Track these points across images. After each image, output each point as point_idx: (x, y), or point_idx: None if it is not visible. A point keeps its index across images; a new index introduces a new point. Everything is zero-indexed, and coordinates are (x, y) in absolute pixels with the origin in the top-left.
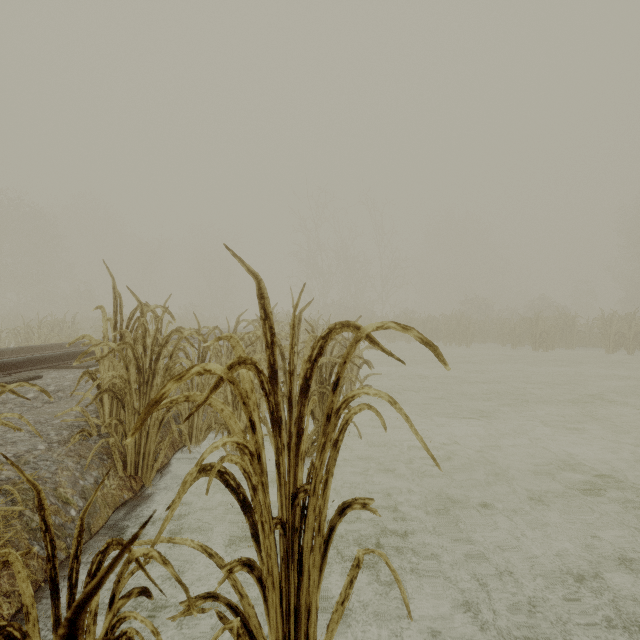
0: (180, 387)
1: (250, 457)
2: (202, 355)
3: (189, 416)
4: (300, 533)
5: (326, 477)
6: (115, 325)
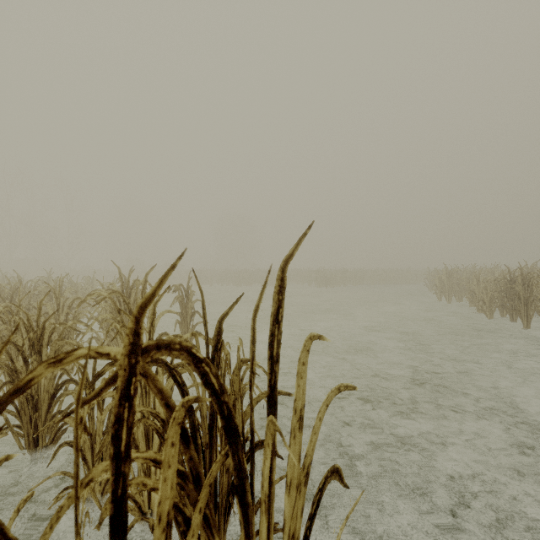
0: None
1: None
2: None
3: None
4: None
5: None
6: None
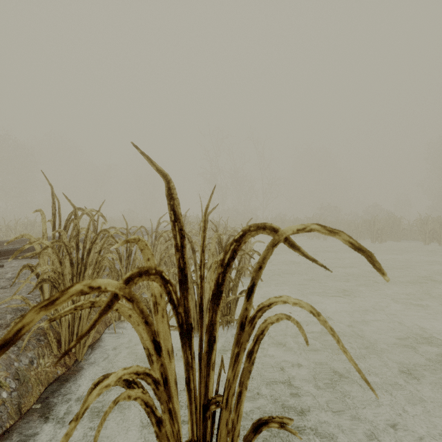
0: (111, 275)
1: (154, 386)
2: (129, 249)
3: (64, 354)
4: (211, 440)
5: (239, 390)
6: (54, 225)
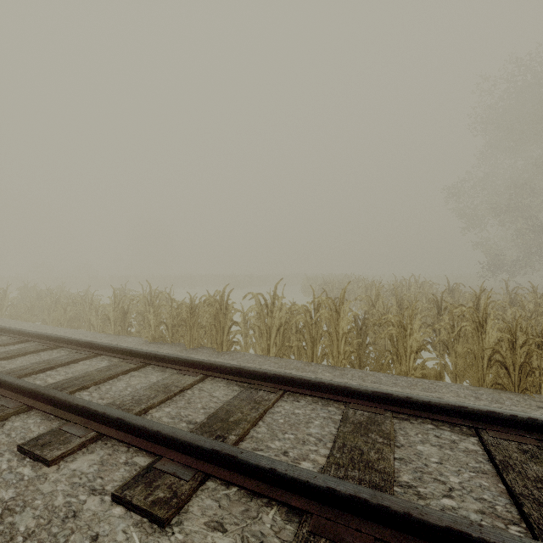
0: None
1: None
2: None
3: None
4: None
5: None
6: None
